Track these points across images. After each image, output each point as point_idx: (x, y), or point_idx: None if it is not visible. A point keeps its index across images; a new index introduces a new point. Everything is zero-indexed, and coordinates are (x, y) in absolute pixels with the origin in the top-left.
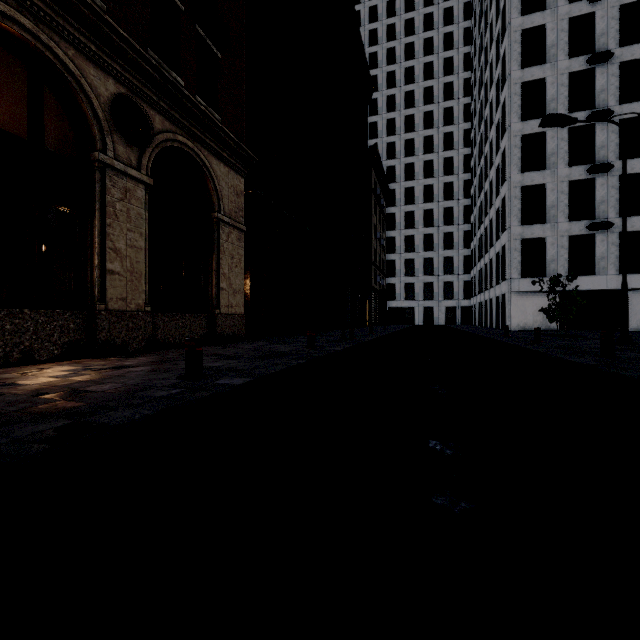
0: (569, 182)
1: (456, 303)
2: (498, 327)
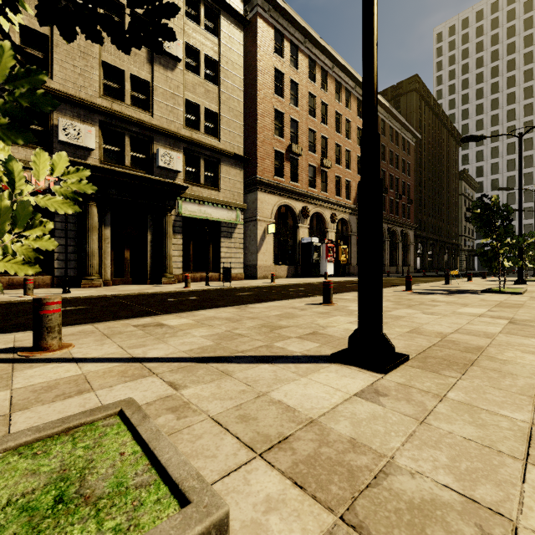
0: None
1: None
2: None
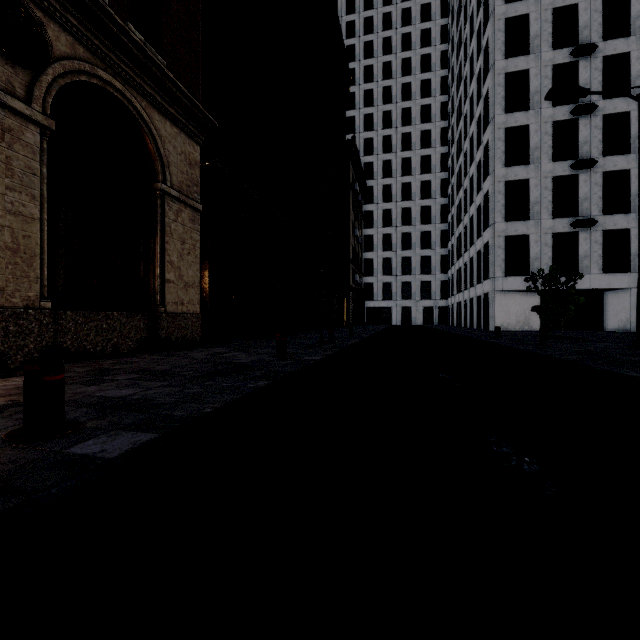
0: (553, 178)
1: (433, 303)
2: (479, 327)
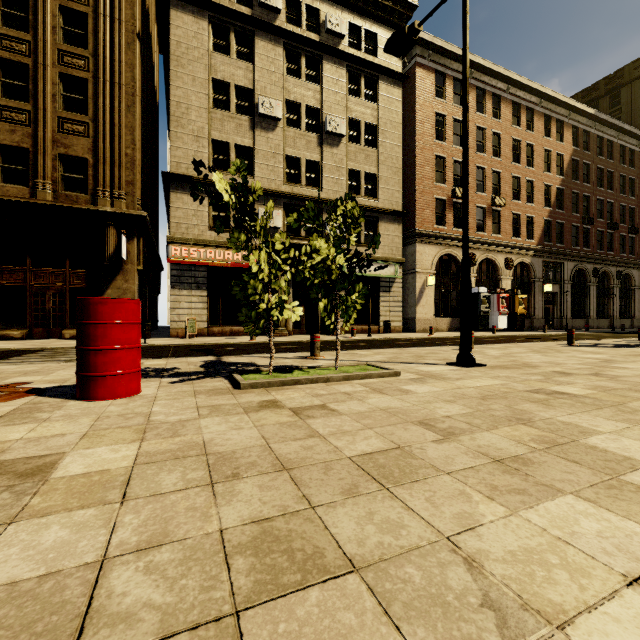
0: None
1: None
2: None
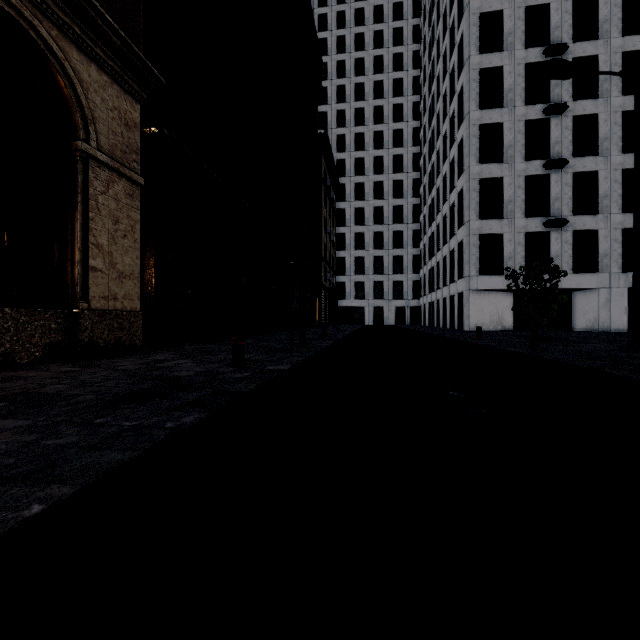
0: (525, 177)
1: (405, 303)
2: (452, 327)
